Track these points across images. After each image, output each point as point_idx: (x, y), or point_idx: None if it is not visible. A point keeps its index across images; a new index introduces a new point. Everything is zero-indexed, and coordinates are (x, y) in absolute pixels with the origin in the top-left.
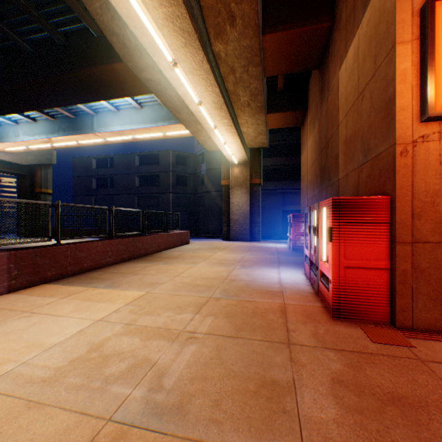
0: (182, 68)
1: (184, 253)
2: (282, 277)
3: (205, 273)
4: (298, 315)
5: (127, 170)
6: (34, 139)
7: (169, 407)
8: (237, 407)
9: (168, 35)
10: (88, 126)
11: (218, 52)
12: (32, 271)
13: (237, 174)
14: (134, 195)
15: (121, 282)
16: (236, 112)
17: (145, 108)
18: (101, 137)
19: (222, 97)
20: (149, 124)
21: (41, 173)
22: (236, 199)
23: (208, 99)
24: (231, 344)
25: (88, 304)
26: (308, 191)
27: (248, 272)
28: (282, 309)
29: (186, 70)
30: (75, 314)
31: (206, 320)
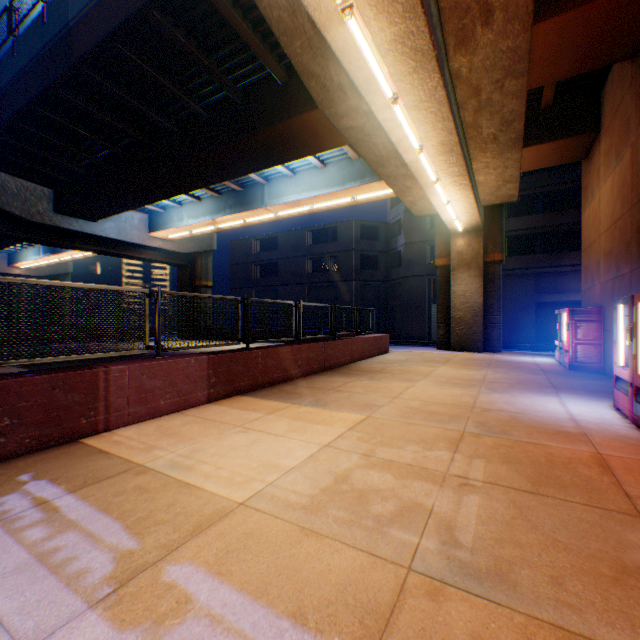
0: (403, 103)
1: (388, 365)
2: (571, 411)
3: (436, 397)
4: (637, 475)
5: (294, 252)
6: (198, 221)
7: (483, 570)
8: (594, 594)
9: (392, 62)
10: (258, 200)
11: (457, 69)
12: (227, 380)
13: (461, 248)
14: (303, 285)
15: (325, 400)
16: (471, 154)
17: (328, 167)
18: (272, 211)
19: (456, 135)
20: (334, 188)
21: (201, 262)
22: (460, 287)
23: (434, 141)
24: (533, 502)
25: (302, 425)
26: (602, 269)
27: (505, 399)
28: (600, 462)
29: (409, 104)
30: (293, 435)
31: (475, 463)
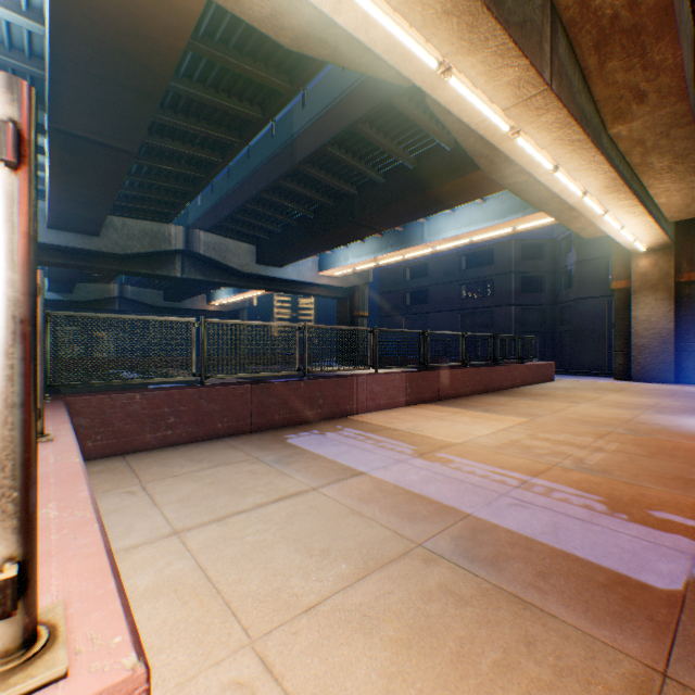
0: (563, 169)
1: (551, 391)
2: None
3: (595, 413)
4: None
5: (445, 278)
6: (362, 260)
7: (594, 469)
8: (652, 479)
9: (551, 150)
10: (417, 237)
11: (615, 133)
12: (416, 391)
13: (643, 268)
14: (455, 311)
15: (494, 410)
16: (644, 184)
17: (488, 201)
18: (430, 246)
19: (620, 179)
20: (493, 221)
21: (358, 295)
22: (642, 312)
23: (596, 187)
24: (643, 458)
25: (480, 420)
26: None
27: (666, 418)
28: None
29: (568, 169)
30: (476, 424)
31: (611, 444)
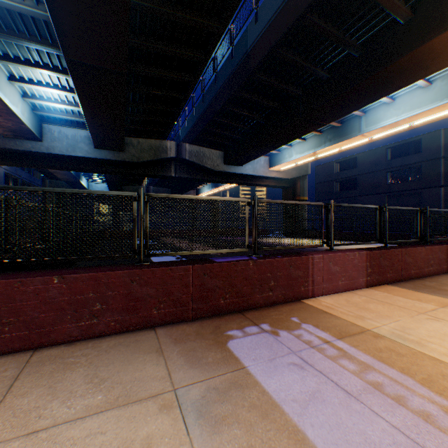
0: None
1: None
2: None
3: None
4: None
5: (372, 167)
6: (303, 155)
7: None
8: None
9: None
10: (354, 130)
11: None
12: (376, 271)
13: None
14: (381, 194)
15: None
16: None
17: (434, 83)
18: (367, 136)
19: None
20: (441, 100)
21: (299, 184)
22: None
23: None
24: None
25: None
26: None
27: None
28: None
29: None
30: None
31: None
